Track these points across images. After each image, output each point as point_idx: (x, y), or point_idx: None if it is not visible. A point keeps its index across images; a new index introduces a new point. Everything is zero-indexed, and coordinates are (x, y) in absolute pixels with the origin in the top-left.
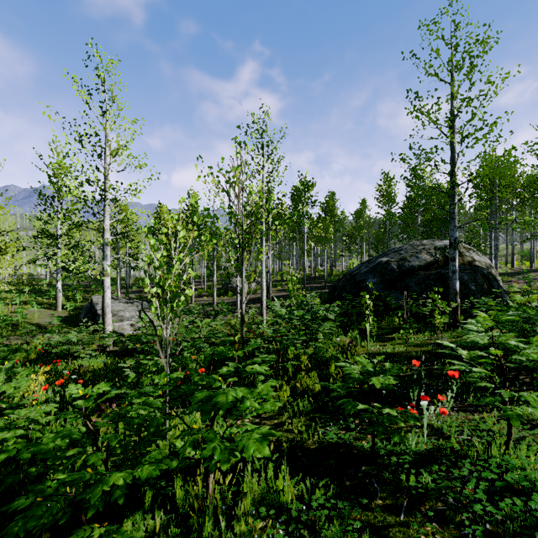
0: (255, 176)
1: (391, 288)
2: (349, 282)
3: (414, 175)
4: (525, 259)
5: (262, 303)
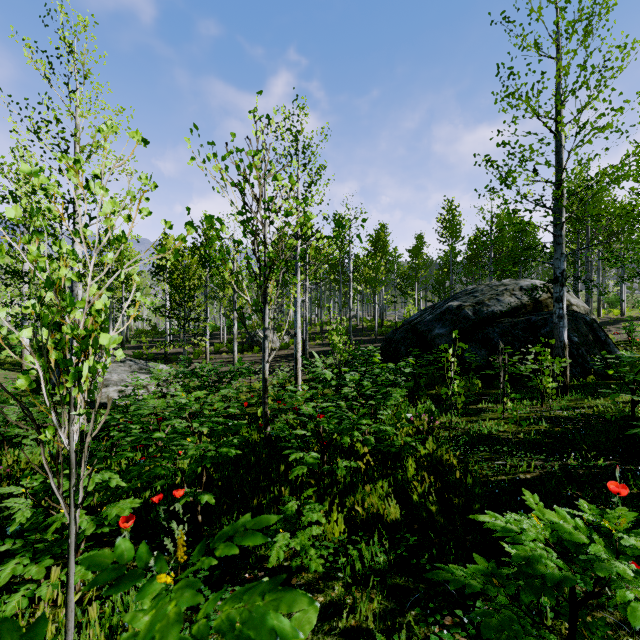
0: (286, 192)
1: (466, 341)
2: (409, 333)
3: (505, 183)
4: (612, 306)
5: (297, 362)
